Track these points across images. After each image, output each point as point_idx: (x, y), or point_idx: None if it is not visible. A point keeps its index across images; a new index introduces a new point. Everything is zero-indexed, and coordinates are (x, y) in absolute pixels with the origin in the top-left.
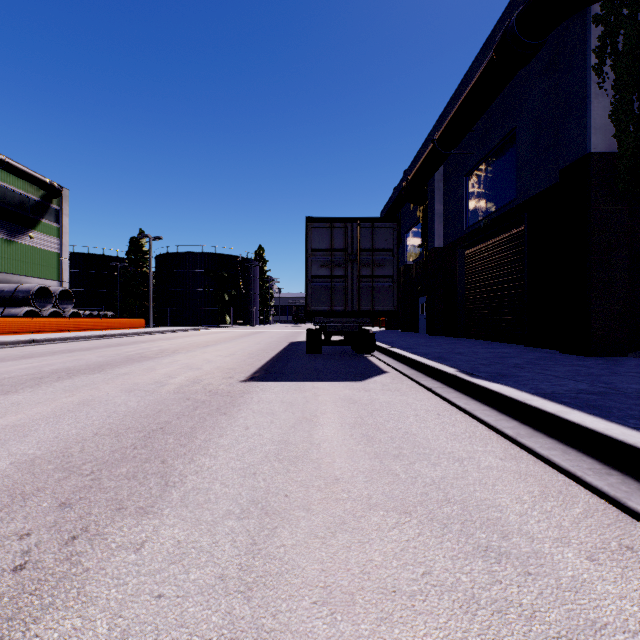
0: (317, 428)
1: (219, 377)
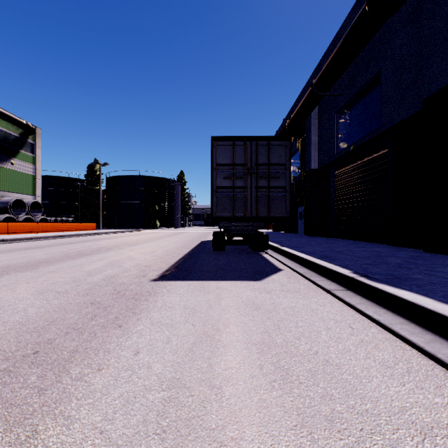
0: (219, 352)
1: (133, 275)
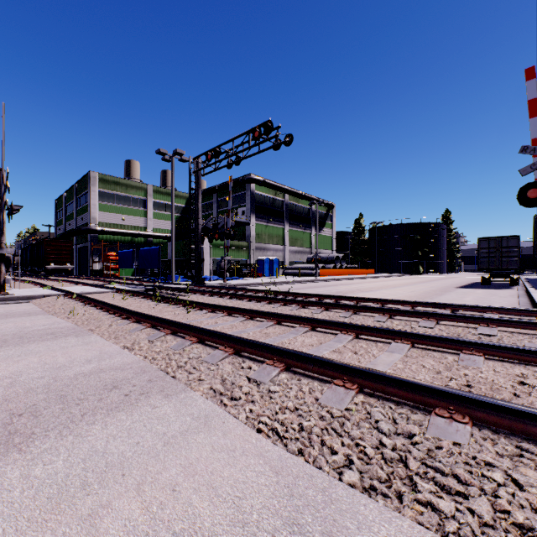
0: (475, 291)
1: (446, 287)
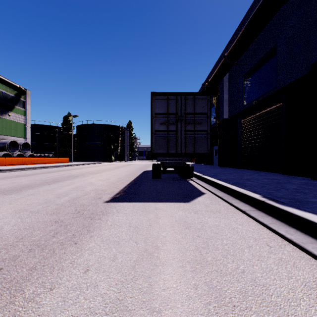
0: (158, 271)
1: (92, 198)
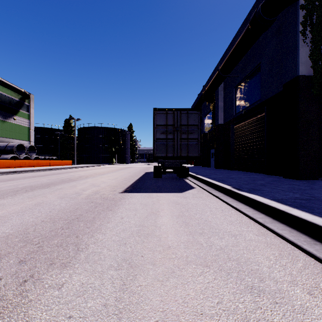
0: (159, 218)
1: (109, 190)
